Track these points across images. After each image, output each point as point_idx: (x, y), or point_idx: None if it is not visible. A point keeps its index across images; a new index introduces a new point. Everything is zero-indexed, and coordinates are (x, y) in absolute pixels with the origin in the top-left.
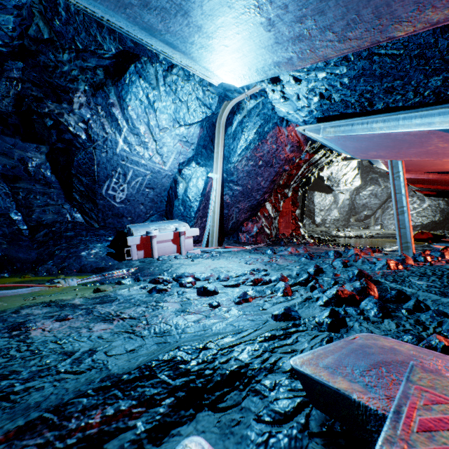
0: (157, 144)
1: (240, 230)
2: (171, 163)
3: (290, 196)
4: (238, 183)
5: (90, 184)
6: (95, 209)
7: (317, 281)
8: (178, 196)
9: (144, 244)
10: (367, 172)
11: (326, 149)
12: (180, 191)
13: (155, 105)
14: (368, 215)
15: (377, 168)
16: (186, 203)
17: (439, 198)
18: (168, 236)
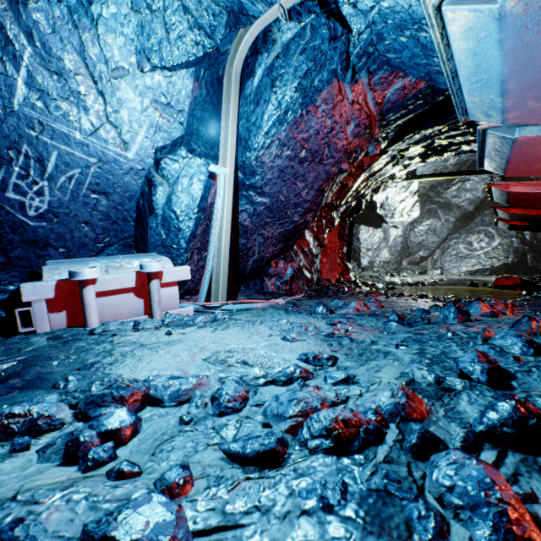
0: (107, 103)
1: (266, 273)
2: (140, 147)
3: (336, 225)
4: (263, 190)
5: None
6: None
7: None
8: (155, 210)
9: (66, 298)
10: (423, 202)
11: (397, 150)
12: (159, 200)
13: (93, 9)
14: (425, 257)
15: (435, 196)
16: (170, 222)
17: (512, 234)
18: (124, 282)
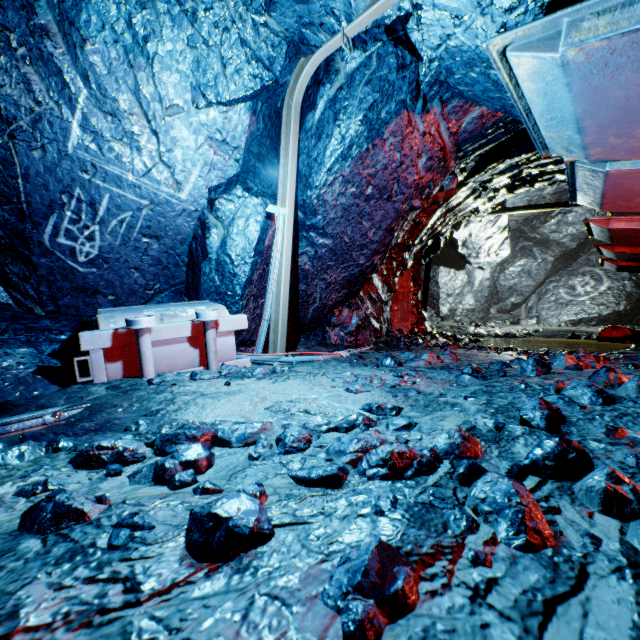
0: (160, 142)
1: (329, 322)
2: (193, 187)
3: (409, 267)
4: (325, 231)
5: (12, 220)
6: (32, 276)
7: (592, 462)
8: (209, 254)
9: (123, 348)
10: (515, 238)
11: (478, 181)
12: (213, 243)
13: (149, 47)
14: (517, 303)
15: (530, 232)
16: (224, 267)
17: (624, 276)
18: (180, 331)
